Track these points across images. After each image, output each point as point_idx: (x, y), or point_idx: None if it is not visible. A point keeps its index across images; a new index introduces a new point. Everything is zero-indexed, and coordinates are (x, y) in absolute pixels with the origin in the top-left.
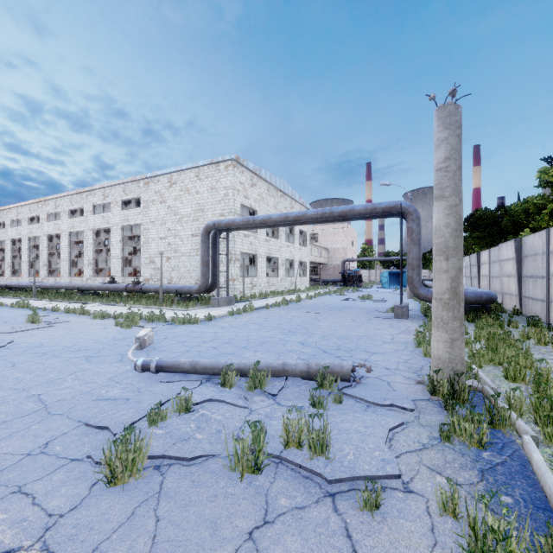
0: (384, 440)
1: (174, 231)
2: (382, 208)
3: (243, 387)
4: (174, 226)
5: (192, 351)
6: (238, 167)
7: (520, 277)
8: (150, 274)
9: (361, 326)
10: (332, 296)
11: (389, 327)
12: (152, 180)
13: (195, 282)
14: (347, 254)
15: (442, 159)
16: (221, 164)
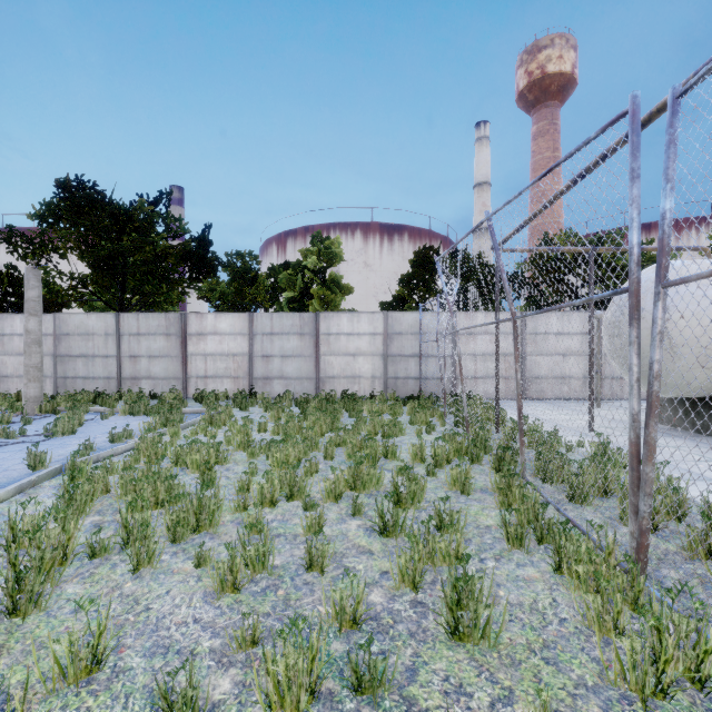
0: None
1: None
2: None
3: None
4: None
5: None
6: None
7: None
8: None
9: None
10: None
11: None
12: None
13: None
14: None
15: (37, 296)
16: None
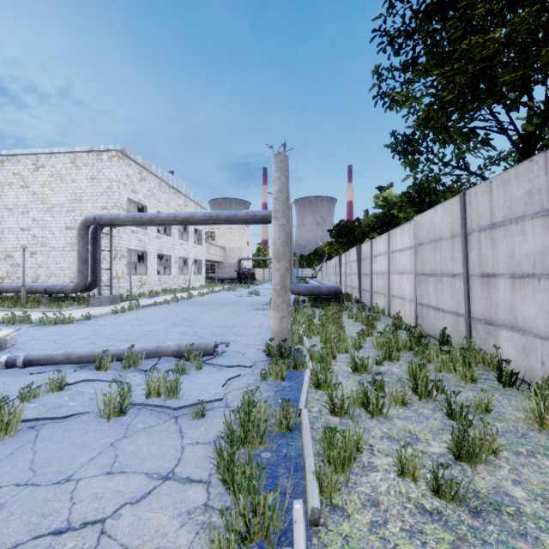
0: (222, 384)
1: (41, 221)
2: (261, 216)
3: (118, 369)
4: (42, 216)
5: (66, 347)
6: (124, 159)
7: (360, 275)
8: (6, 271)
9: (240, 316)
10: (224, 293)
11: (262, 316)
12: (9, 158)
13: (71, 280)
14: (243, 253)
15: (277, 191)
16: (104, 153)
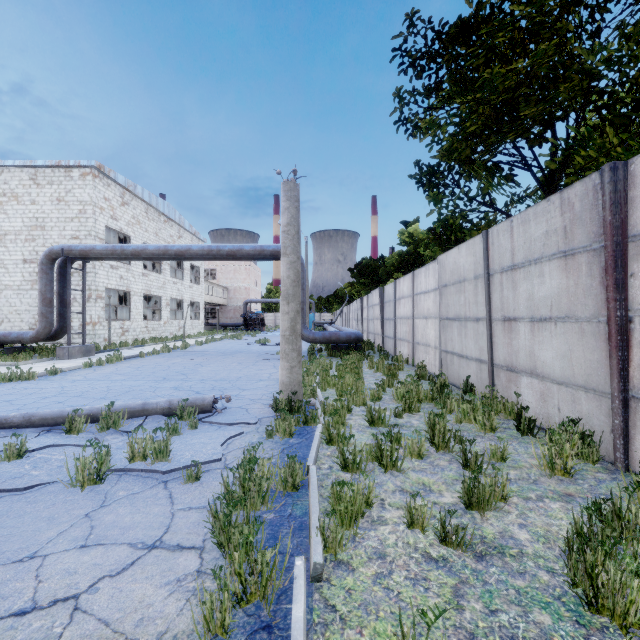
0: (221, 443)
1: None
2: (270, 251)
3: (94, 431)
4: None
5: (25, 408)
6: (101, 177)
7: (383, 320)
8: None
9: (245, 368)
10: (227, 342)
11: (271, 368)
12: None
13: (30, 326)
14: (250, 295)
15: (286, 224)
16: (75, 170)
